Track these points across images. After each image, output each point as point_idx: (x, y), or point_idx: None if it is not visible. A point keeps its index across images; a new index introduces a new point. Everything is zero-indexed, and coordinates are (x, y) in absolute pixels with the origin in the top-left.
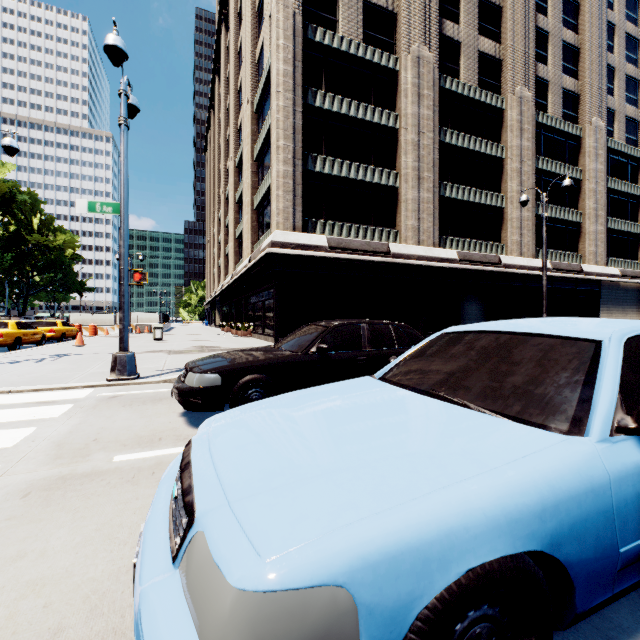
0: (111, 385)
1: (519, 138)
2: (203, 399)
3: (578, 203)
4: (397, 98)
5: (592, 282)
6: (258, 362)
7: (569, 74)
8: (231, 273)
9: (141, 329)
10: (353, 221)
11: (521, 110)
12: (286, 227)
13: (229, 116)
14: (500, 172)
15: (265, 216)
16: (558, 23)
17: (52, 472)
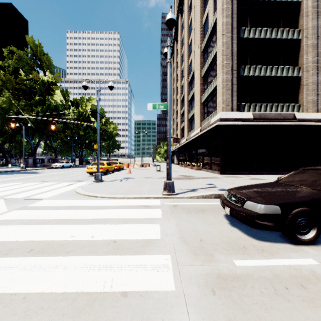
0: (165, 197)
1: None
2: (267, 222)
3: None
4: (299, 19)
5: None
6: (304, 198)
7: None
8: (185, 137)
9: (145, 165)
10: (268, 102)
11: None
12: (227, 109)
13: (184, 58)
14: None
15: (209, 105)
16: None
17: (206, 268)
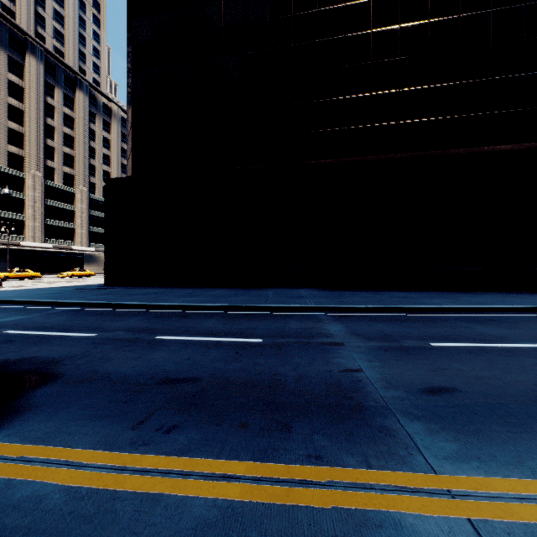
0: None
1: (34, 192)
2: None
3: (74, 220)
4: None
5: (80, 253)
6: None
7: (69, 166)
8: None
9: None
10: None
11: (35, 180)
12: None
13: None
14: (24, 204)
15: None
16: (61, 144)
17: None
